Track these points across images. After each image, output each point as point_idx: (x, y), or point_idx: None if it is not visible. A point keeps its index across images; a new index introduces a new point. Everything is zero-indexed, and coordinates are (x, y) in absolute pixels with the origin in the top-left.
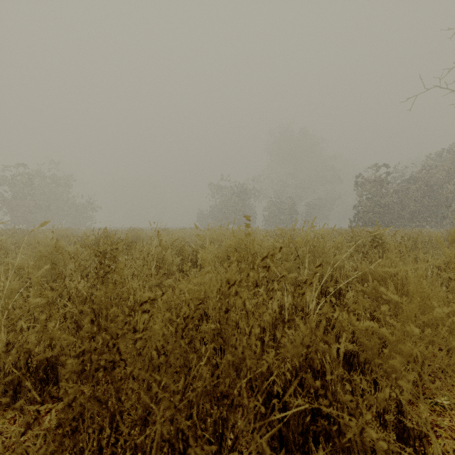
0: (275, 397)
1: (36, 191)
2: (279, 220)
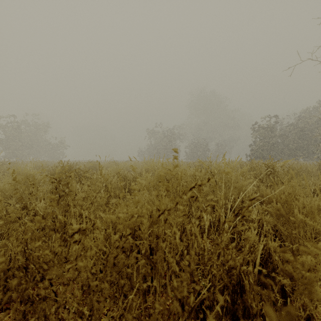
0: (200, 310)
1: (22, 134)
2: (196, 155)
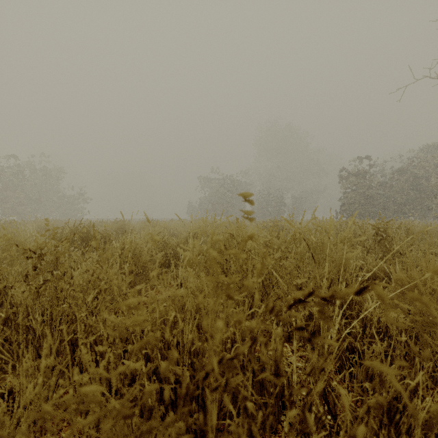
0: None
1: (26, 183)
2: (267, 211)
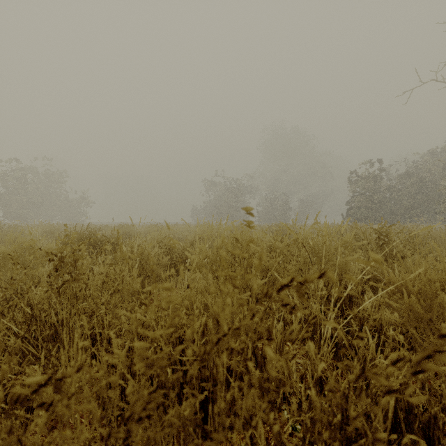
0: None
1: (29, 187)
2: (272, 215)
